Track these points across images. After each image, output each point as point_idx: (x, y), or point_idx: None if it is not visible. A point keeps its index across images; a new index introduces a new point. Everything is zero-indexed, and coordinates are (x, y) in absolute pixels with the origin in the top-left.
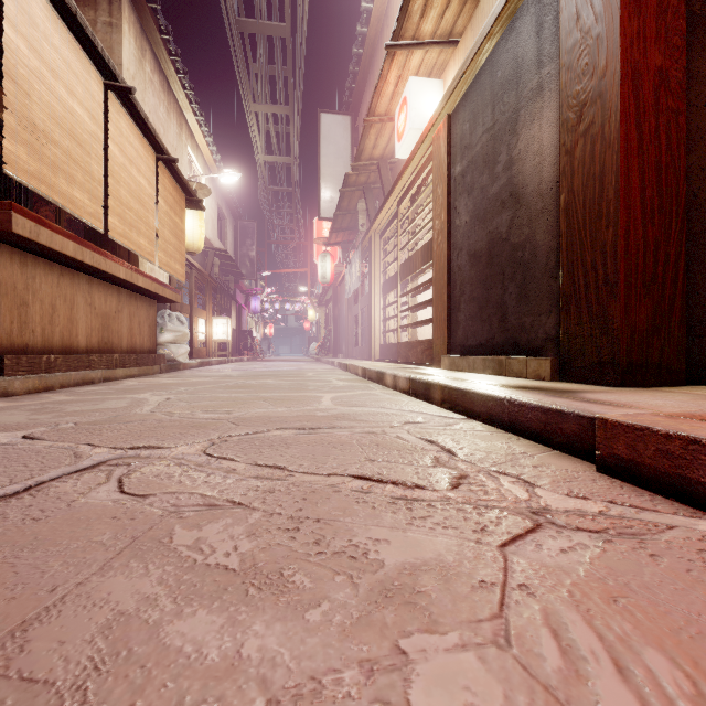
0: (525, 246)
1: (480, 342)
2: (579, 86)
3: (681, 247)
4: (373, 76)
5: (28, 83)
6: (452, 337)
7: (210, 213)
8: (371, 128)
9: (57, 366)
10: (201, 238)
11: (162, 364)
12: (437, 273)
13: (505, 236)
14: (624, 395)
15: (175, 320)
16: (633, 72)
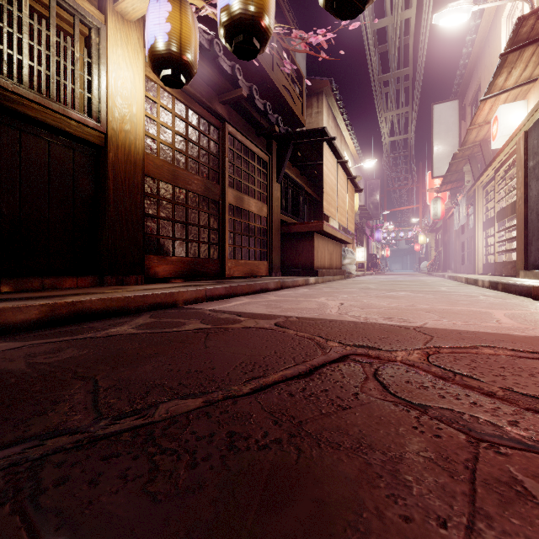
0: None
1: None
2: None
3: None
4: (477, 75)
5: (326, 180)
6: (528, 259)
7: None
8: (472, 130)
9: (325, 274)
10: (356, 205)
11: (345, 275)
12: (518, 222)
13: None
14: None
15: (350, 253)
16: None
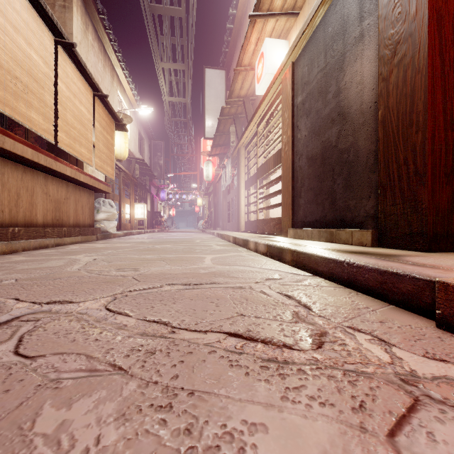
0: (350, 150)
1: (315, 219)
2: (394, 30)
3: None
4: (240, 43)
5: None
6: (295, 215)
7: (133, 135)
8: (239, 75)
9: (20, 236)
10: (126, 151)
11: (98, 234)
12: (284, 171)
13: (335, 144)
14: (438, 259)
15: (107, 204)
16: (437, 15)
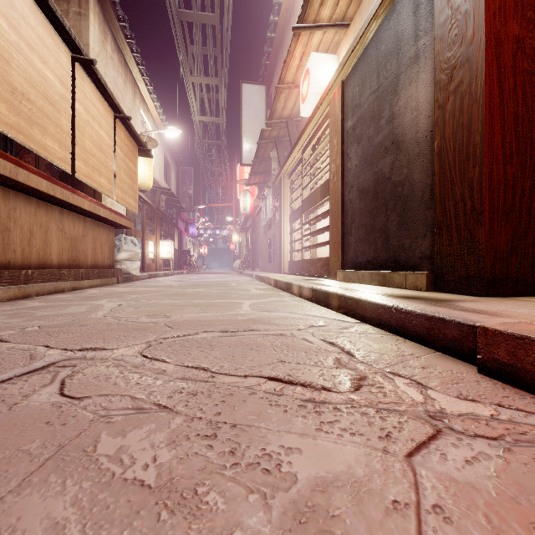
0: (404, 183)
1: (367, 260)
2: (450, 53)
3: (534, 183)
4: (282, 55)
5: (8, 53)
6: (345, 255)
7: (157, 160)
8: (281, 93)
9: (34, 279)
10: (150, 179)
11: (119, 276)
12: (333, 205)
13: (388, 176)
14: (492, 304)
15: (130, 242)
16: (496, 39)
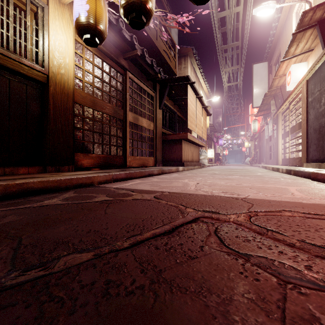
0: None
1: (316, 158)
2: None
3: None
4: (278, 47)
5: (189, 108)
6: (308, 156)
7: None
8: (276, 79)
9: (188, 165)
10: (208, 124)
11: (201, 165)
12: (302, 134)
13: (323, 126)
14: None
15: (204, 152)
16: None
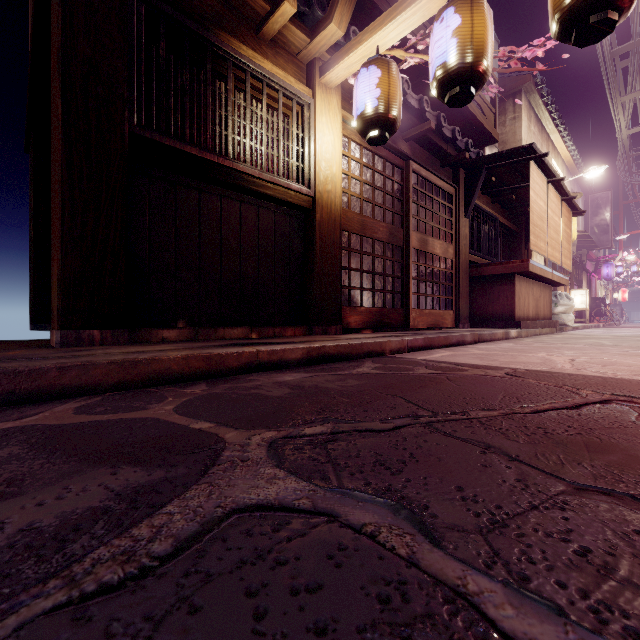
0: None
1: None
2: None
3: None
4: None
5: (533, 208)
6: None
7: None
8: None
9: (529, 326)
10: (573, 233)
11: (557, 327)
12: None
13: None
14: None
15: (564, 297)
16: None
